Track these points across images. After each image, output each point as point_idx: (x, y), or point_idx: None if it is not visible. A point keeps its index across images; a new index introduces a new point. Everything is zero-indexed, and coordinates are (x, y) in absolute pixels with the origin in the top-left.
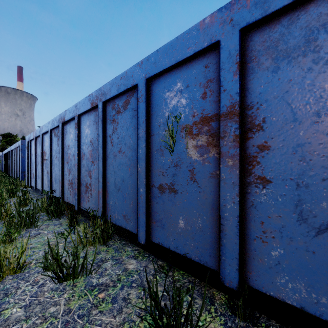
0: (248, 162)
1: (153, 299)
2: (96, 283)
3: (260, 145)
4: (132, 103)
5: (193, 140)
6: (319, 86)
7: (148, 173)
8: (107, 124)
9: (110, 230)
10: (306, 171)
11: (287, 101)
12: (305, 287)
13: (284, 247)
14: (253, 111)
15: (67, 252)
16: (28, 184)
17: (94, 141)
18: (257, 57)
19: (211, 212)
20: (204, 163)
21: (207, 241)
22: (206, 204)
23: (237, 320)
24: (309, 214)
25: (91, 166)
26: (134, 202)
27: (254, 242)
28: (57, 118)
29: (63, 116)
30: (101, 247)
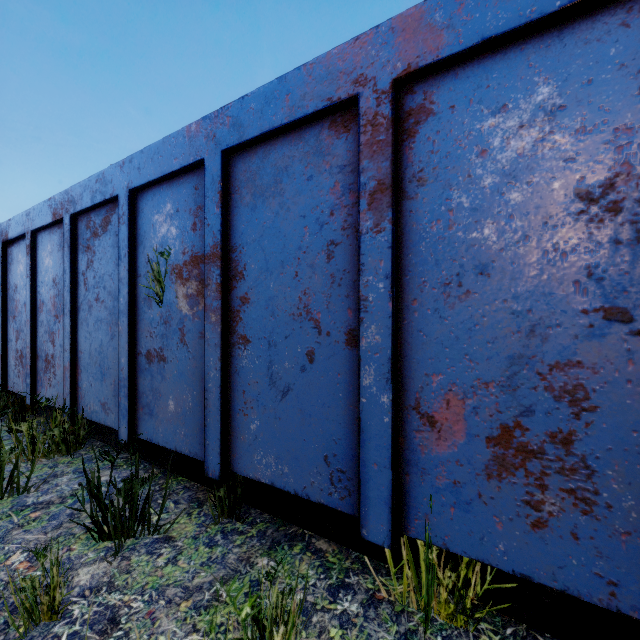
0: (233, 318)
1: (94, 496)
2: (32, 502)
3: (242, 297)
4: (114, 223)
5: (184, 287)
6: (283, 234)
7: (133, 335)
8: (80, 252)
9: (82, 431)
10: (275, 328)
11: (262, 246)
12: (274, 460)
13: (260, 417)
14: (237, 255)
15: None
16: None
17: (58, 280)
18: (240, 189)
19: (201, 385)
20: (195, 319)
21: (197, 425)
22: (196, 374)
23: (220, 518)
24: (277, 377)
25: (54, 325)
26: (116, 380)
27: (238, 416)
28: None
29: (5, 230)
30: (61, 459)
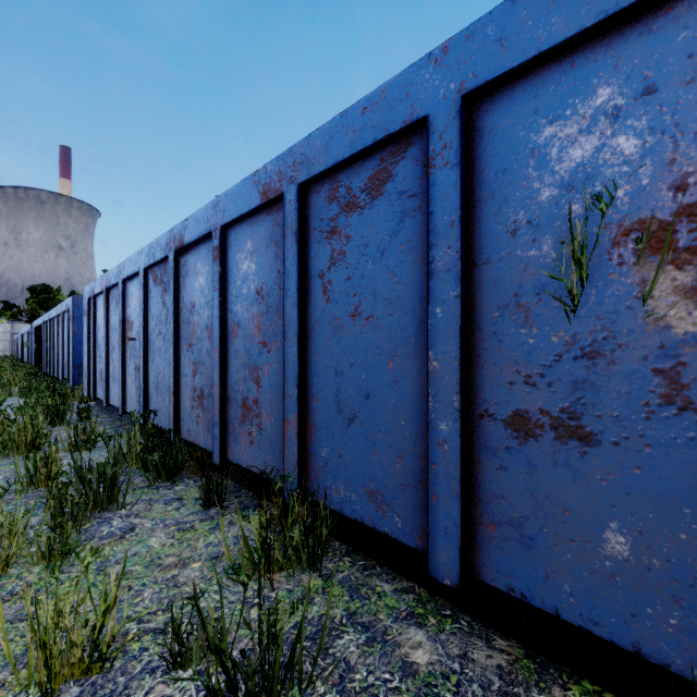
0: None
1: None
2: None
3: None
4: (403, 176)
5: (678, 270)
6: None
7: (466, 378)
8: (312, 242)
9: (324, 529)
10: None
11: None
12: None
13: None
14: None
15: (248, 627)
16: (89, 393)
17: (267, 290)
18: None
19: None
20: None
21: None
22: None
23: None
24: None
25: (259, 355)
26: (408, 457)
27: None
28: (163, 240)
29: (178, 234)
30: (306, 579)
